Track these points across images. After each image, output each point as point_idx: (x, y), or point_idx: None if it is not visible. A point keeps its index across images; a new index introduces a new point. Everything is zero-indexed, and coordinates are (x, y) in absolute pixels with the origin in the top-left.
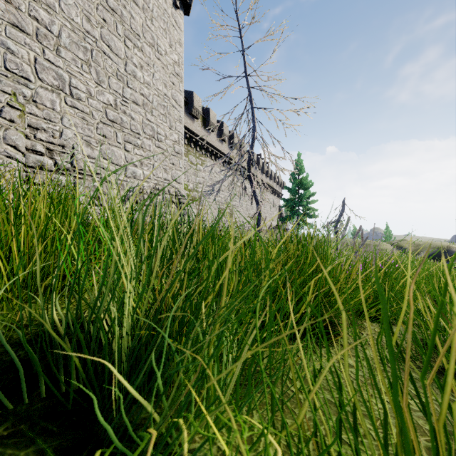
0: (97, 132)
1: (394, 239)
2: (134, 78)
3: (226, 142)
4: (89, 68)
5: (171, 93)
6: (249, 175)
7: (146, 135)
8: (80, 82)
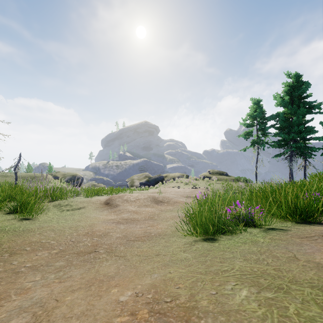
0: None
1: (54, 171)
2: None
3: None
4: None
5: None
6: None
7: None
8: None
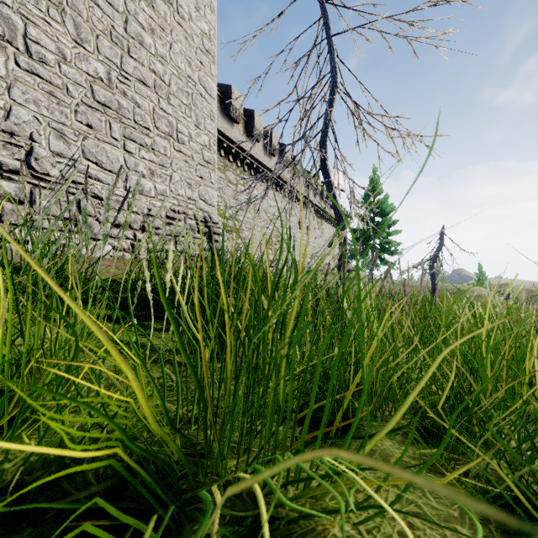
0: (77, 118)
1: (489, 282)
2: (140, 44)
3: (276, 157)
4: (61, 16)
5: (198, 76)
6: (324, 165)
7: (159, 131)
8: (45, 35)
